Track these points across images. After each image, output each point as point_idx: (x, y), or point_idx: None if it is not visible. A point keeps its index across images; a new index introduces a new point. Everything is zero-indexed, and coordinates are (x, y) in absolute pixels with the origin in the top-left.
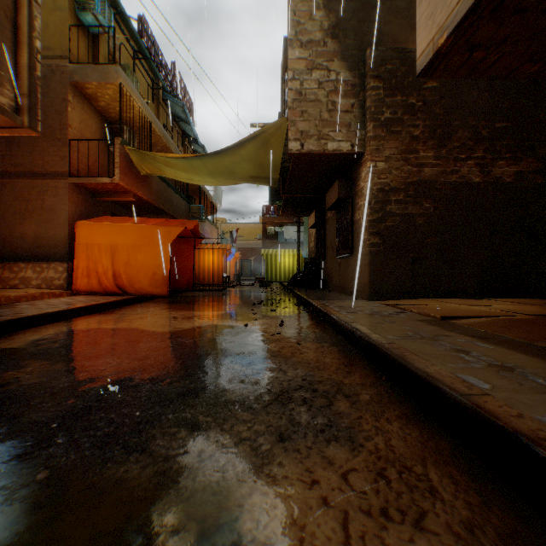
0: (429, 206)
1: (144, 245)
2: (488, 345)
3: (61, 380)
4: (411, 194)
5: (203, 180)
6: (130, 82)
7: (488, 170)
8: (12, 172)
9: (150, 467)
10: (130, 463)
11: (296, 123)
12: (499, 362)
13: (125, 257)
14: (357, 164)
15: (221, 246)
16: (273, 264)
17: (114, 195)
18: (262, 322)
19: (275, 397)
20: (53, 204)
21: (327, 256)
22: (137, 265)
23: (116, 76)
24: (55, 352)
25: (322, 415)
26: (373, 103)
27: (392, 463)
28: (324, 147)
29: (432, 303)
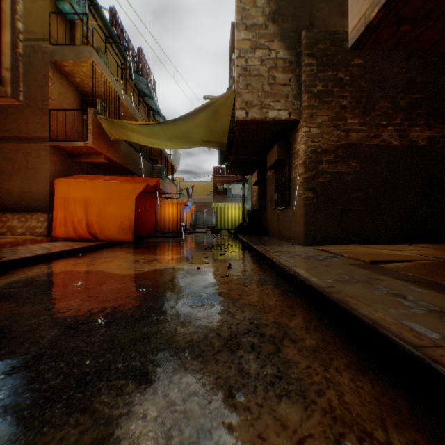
0: (355, 165)
1: (113, 198)
2: (421, 289)
3: (22, 323)
4: (340, 155)
5: (163, 144)
6: (101, 61)
7: (405, 134)
8: (1, 137)
9: (89, 433)
10: (69, 427)
11: (242, 94)
12: (437, 307)
13: (97, 209)
14: (294, 130)
15: (179, 200)
16: (222, 215)
17: (88, 157)
18: (212, 265)
19: (224, 342)
20: (35, 164)
21: (267, 208)
22: (107, 216)
23: (89, 55)
24: (25, 294)
25: (270, 364)
26: (307, 77)
27: (349, 426)
28: (266, 115)
29: (359, 248)
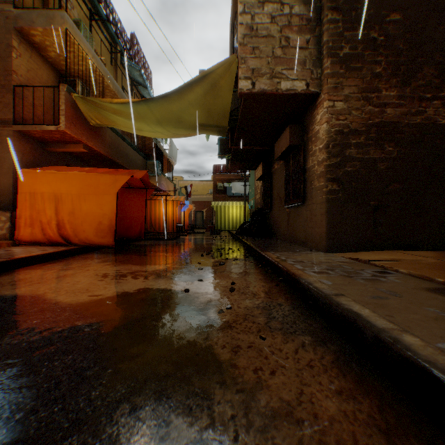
0: (391, 149)
1: (89, 194)
2: None
3: None
4: (372, 136)
5: (152, 130)
6: (78, 31)
7: None
8: None
9: None
10: None
11: (247, 60)
12: None
13: (70, 206)
14: (311, 108)
15: (175, 198)
16: (222, 215)
17: (65, 146)
18: (208, 284)
19: None
20: None
21: (273, 206)
22: (82, 215)
23: (62, 21)
24: None
25: None
26: (330, 38)
27: None
28: (277, 86)
29: (405, 257)
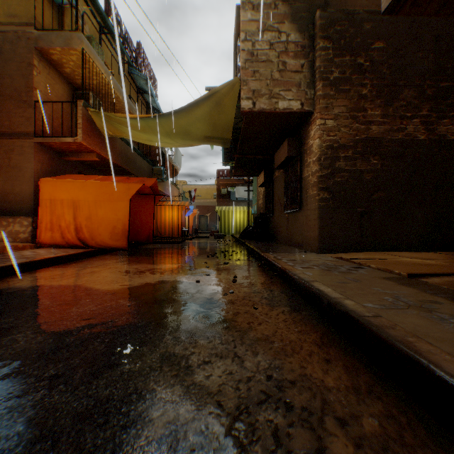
0: (376, 162)
1: (105, 200)
2: None
3: None
4: (359, 150)
5: (161, 141)
6: (93, 49)
7: (433, 128)
8: None
9: None
10: None
11: (248, 82)
12: None
13: (87, 212)
14: (306, 123)
15: (180, 203)
16: (226, 219)
17: (79, 155)
18: (214, 278)
19: (228, 423)
20: (19, 162)
21: (275, 211)
22: (98, 220)
23: (79, 42)
24: None
25: None
26: (322, 63)
27: None
28: (275, 105)
29: (384, 256)
